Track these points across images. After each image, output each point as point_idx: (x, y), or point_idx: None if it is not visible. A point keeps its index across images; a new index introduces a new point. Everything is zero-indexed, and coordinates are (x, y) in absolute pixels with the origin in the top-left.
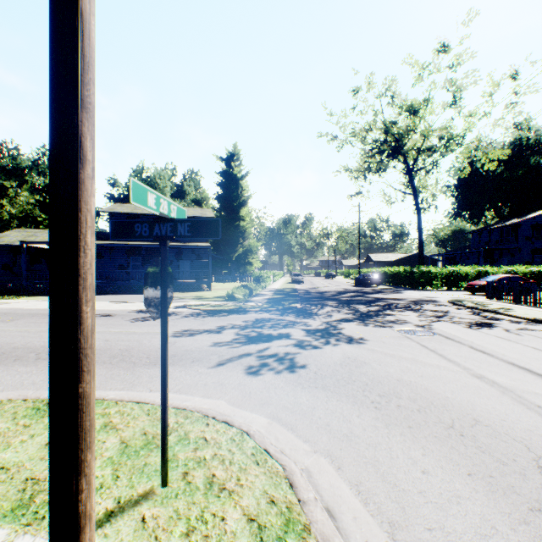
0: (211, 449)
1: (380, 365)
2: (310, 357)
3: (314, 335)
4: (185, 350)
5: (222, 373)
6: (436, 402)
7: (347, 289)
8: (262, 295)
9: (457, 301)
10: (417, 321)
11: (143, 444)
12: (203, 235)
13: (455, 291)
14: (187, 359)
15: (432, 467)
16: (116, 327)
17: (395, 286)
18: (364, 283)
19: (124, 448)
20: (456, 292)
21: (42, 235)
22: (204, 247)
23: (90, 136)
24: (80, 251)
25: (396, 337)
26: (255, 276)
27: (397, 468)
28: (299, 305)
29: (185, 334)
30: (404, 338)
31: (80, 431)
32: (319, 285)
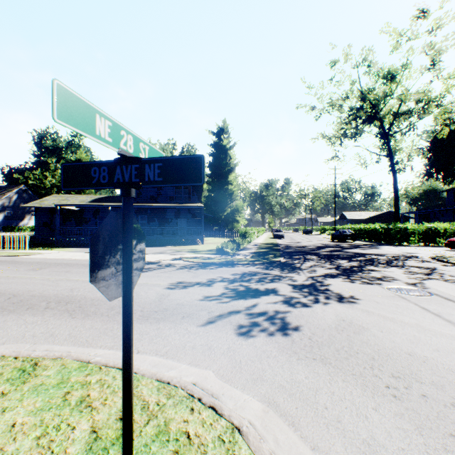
0: None
1: (382, 332)
2: (301, 318)
3: (301, 292)
4: (177, 303)
5: (211, 334)
6: None
7: (325, 244)
8: (247, 249)
9: (441, 258)
10: (405, 278)
11: (115, 436)
12: (179, 180)
13: (433, 247)
14: (178, 314)
15: None
16: None
17: (370, 242)
18: (341, 238)
19: (92, 441)
20: (435, 248)
21: (72, 199)
22: (198, 207)
23: None
24: None
25: (389, 296)
26: (241, 232)
27: None
28: (282, 259)
29: (179, 287)
30: (398, 298)
31: None
32: (298, 240)
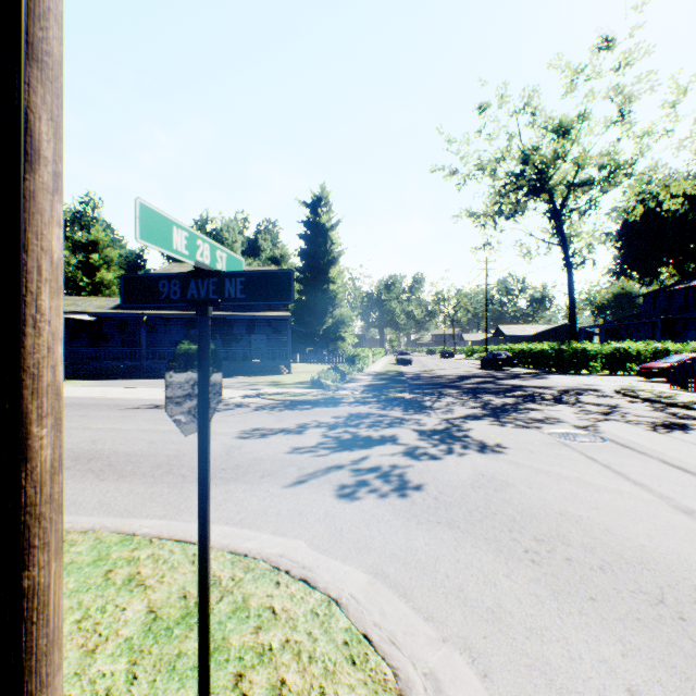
0: (281, 630)
1: (531, 488)
2: (426, 473)
3: (431, 439)
4: (254, 458)
5: (302, 496)
6: (628, 555)
7: (471, 372)
8: (357, 381)
9: (629, 391)
10: (574, 419)
11: (180, 615)
12: (265, 298)
13: (621, 376)
14: (255, 472)
15: (644, 681)
16: (166, 423)
17: (536, 369)
18: (494, 364)
19: (150, 622)
20: (624, 378)
21: (84, 303)
22: (283, 318)
23: (47, 114)
24: (24, 325)
25: (549, 444)
26: (348, 355)
27: (584, 681)
28: (407, 394)
29: (255, 435)
30: (560, 445)
31: (26, 659)
32: (433, 367)
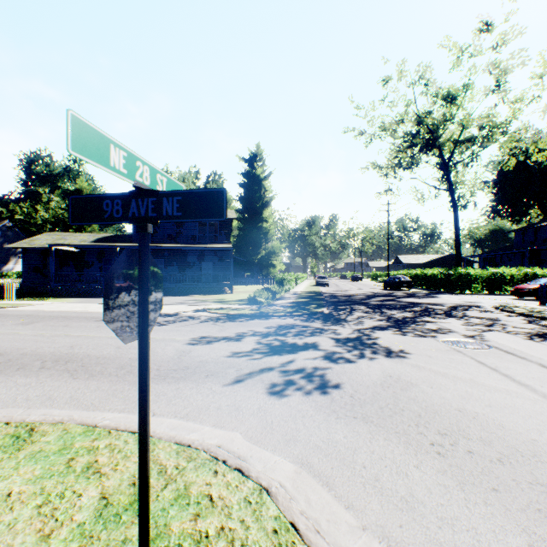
0: (217, 517)
1: (432, 388)
2: (343, 374)
3: (345, 346)
4: (200, 361)
5: (239, 393)
6: (522, 448)
7: (376, 292)
8: (285, 299)
9: (506, 307)
10: (463, 330)
11: (128, 502)
12: (200, 215)
13: (498, 296)
14: (201, 373)
15: None
16: None
17: (428, 290)
18: (394, 286)
19: (102, 508)
20: (500, 297)
21: (71, 238)
22: (226, 249)
23: None
24: None
25: (444, 350)
26: (278, 278)
27: None
28: (325, 309)
29: (202, 342)
30: (453, 351)
31: None
32: (345, 288)
